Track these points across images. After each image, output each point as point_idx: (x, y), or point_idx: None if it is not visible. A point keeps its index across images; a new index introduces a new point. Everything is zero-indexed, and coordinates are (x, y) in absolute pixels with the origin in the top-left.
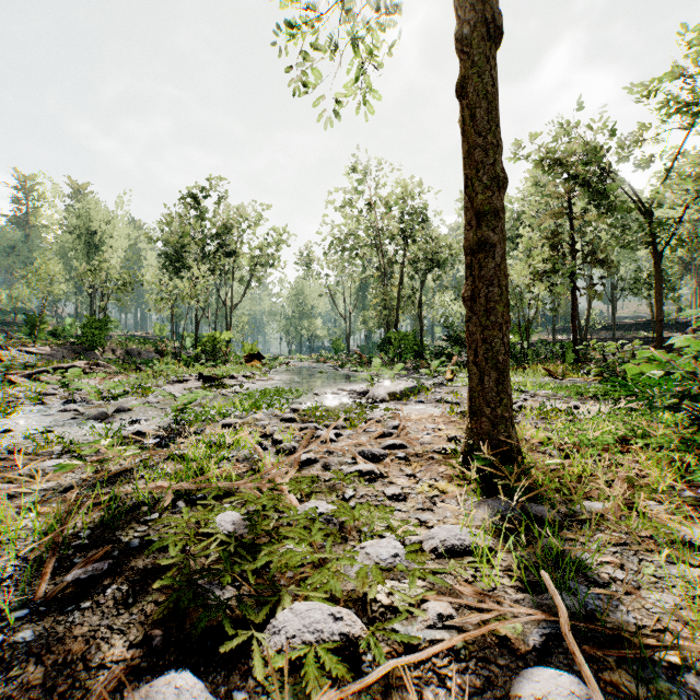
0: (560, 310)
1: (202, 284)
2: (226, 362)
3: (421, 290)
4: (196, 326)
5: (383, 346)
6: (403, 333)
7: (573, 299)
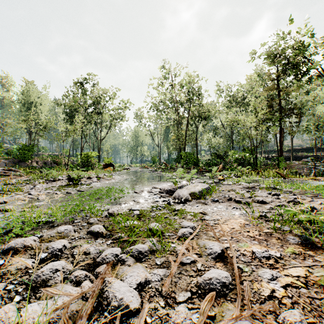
0: (271, 140)
1: (80, 126)
2: (94, 168)
3: (197, 131)
4: (81, 149)
5: (177, 159)
6: (188, 152)
7: (280, 134)
